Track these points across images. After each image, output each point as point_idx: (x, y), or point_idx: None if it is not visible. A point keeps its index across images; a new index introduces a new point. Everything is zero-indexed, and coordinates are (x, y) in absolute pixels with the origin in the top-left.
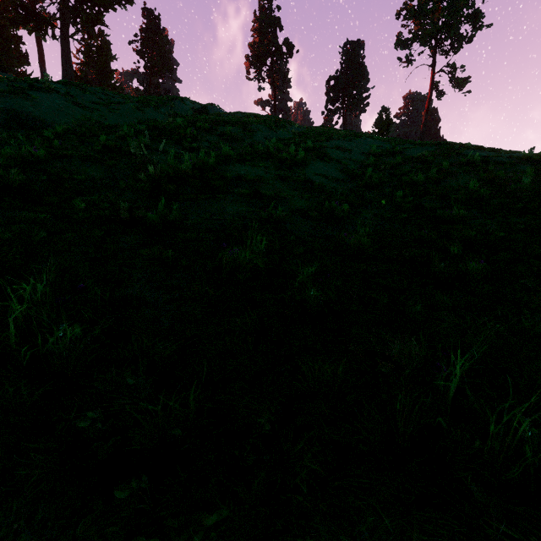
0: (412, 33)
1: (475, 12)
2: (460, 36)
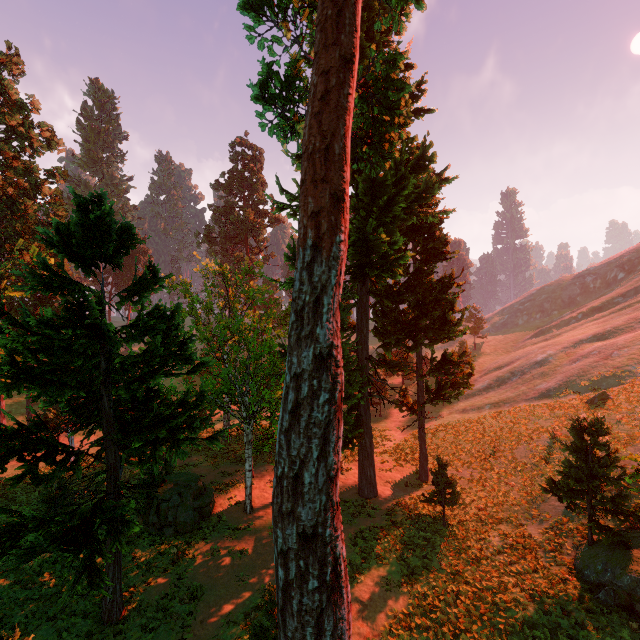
0: None
1: None
2: None
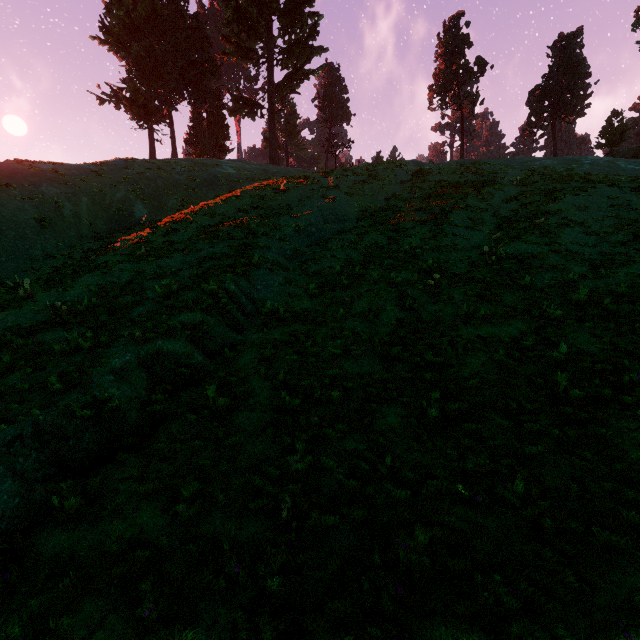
0: None
1: None
2: None
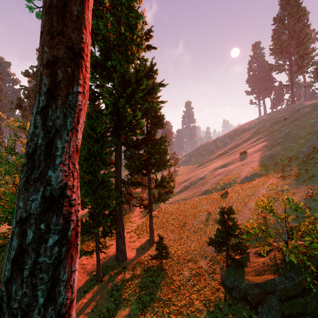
0: None
1: None
2: None
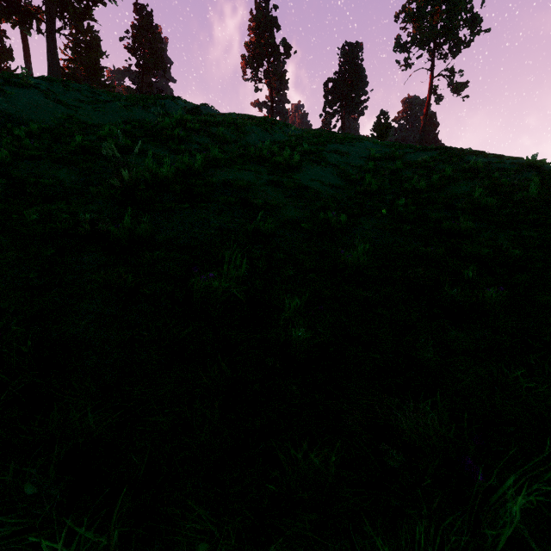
0: (411, 36)
1: (473, 16)
2: (458, 41)
